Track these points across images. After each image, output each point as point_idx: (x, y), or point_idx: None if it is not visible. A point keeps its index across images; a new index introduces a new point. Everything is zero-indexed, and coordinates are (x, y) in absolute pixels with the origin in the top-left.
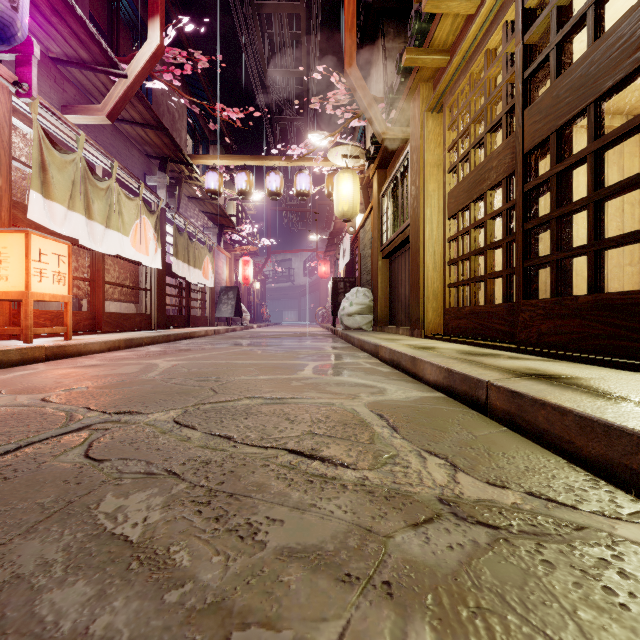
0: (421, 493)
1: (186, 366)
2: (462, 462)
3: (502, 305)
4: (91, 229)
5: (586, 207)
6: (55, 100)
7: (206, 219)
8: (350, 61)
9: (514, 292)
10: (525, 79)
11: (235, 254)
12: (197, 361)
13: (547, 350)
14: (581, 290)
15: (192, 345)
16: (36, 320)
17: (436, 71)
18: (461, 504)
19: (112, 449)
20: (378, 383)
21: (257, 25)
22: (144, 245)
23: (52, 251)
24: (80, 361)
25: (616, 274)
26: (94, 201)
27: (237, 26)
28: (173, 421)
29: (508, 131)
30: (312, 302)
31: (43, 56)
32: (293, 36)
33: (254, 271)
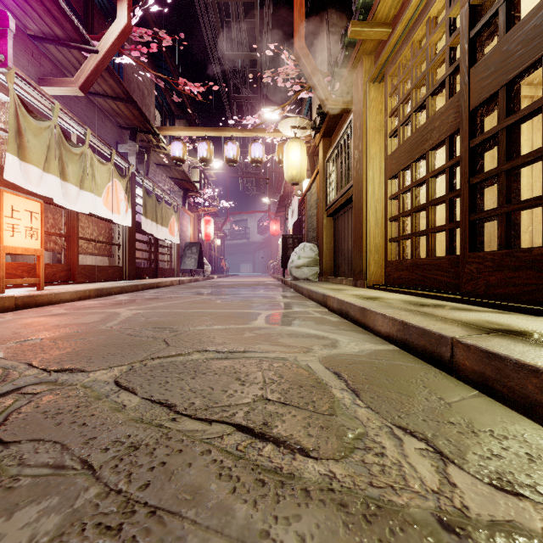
0: (411, 507)
1: (146, 315)
2: (447, 446)
3: (445, 257)
4: (66, 190)
5: (540, 158)
6: (32, 73)
7: (172, 184)
8: (299, 38)
9: None
10: (471, 38)
11: (198, 214)
12: (157, 310)
13: (496, 301)
14: None
15: (157, 294)
16: (14, 272)
17: (378, 44)
18: (473, 531)
19: (29, 424)
20: (329, 334)
21: (216, 13)
22: (116, 205)
23: (24, 208)
24: (48, 310)
25: (540, 230)
26: (68, 165)
27: (199, 13)
28: (113, 382)
29: (451, 92)
30: (265, 256)
31: (21, 32)
32: (248, 24)
33: (215, 229)
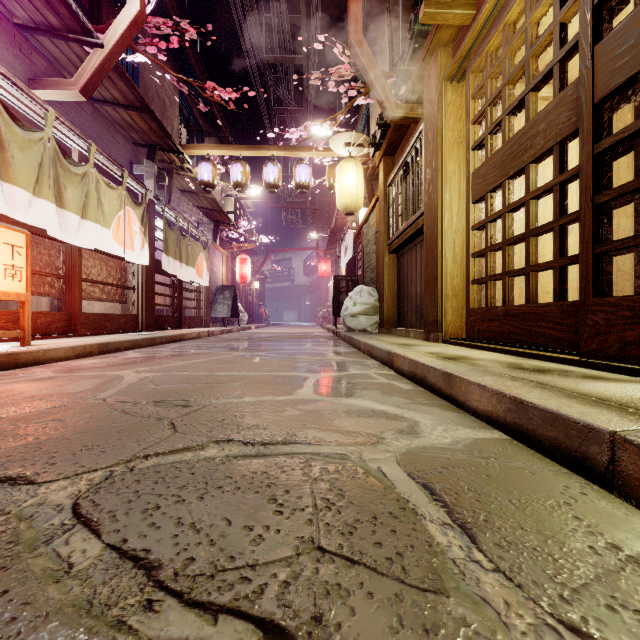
0: None
1: (156, 380)
2: None
3: (554, 304)
4: (63, 219)
5: None
6: (21, 72)
7: (201, 215)
8: (355, 30)
9: (544, 290)
10: (596, 4)
11: (232, 252)
12: (173, 372)
13: (638, 366)
14: (621, 287)
15: (178, 350)
16: None
17: (457, 32)
18: None
19: None
20: (403, 411)
21: (253, 5)
22: (128, 239)
23: (3, 240)
24: (31, 372)
25: None
26: (67, 187)
27: (232, 5)
28: (71, 506)
29: (561, 84)
30: (312, 302)
31: (5, 20)
32: (292, 20)
33: (252, 270)
